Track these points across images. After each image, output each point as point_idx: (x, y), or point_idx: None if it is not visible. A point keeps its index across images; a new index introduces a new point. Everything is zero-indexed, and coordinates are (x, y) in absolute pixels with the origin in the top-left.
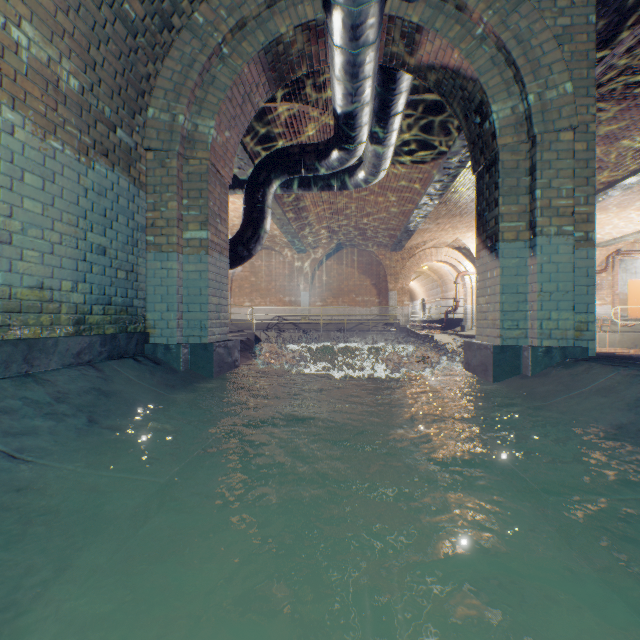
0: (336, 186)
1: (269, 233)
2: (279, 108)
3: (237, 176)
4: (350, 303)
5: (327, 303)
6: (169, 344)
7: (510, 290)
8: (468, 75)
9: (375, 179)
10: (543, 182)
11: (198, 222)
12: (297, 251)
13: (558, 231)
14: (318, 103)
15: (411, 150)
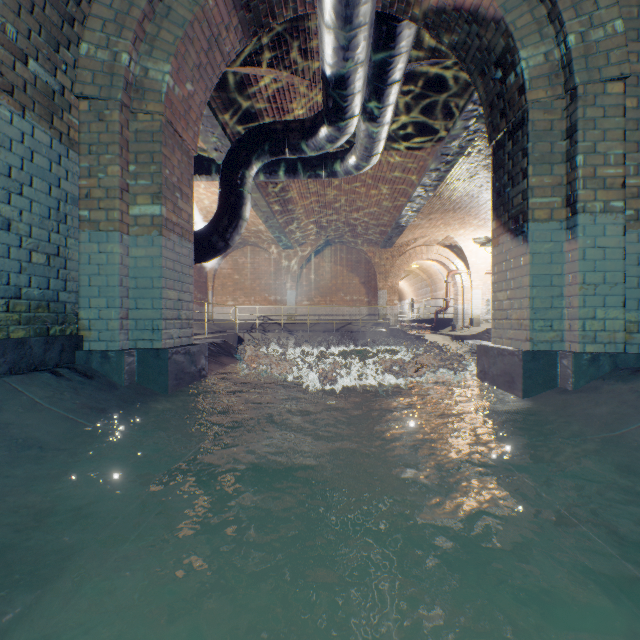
0: (324, 173)
1: (253, 228)
2: (259, 76)
3: (214, 160)
4: (338, 302)
5: (314, 302)
6: (107, 351)
7: (542, 282)
8: (489, 15)
9: (367, 165)
10: (586, 145)
11: (149, 194)
12: (283, 247)
13: (605, 207)
14: (304, 72)
15: (406, 133)
